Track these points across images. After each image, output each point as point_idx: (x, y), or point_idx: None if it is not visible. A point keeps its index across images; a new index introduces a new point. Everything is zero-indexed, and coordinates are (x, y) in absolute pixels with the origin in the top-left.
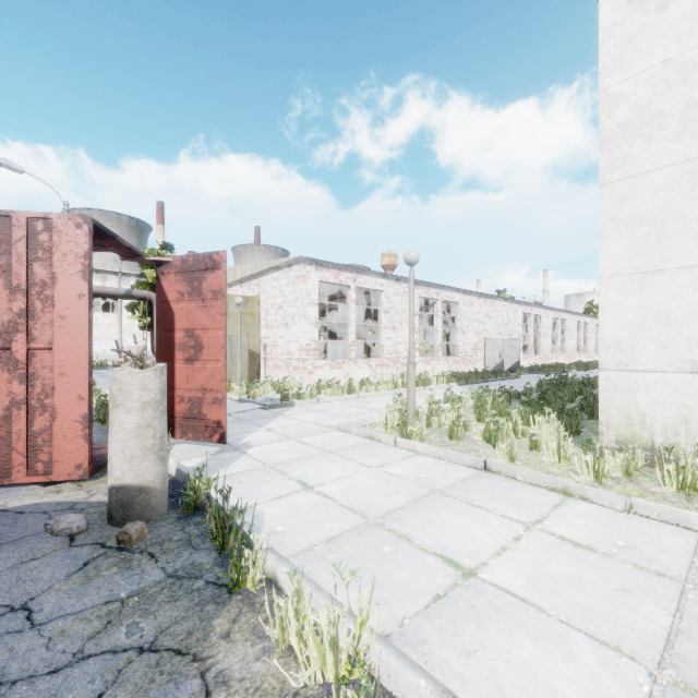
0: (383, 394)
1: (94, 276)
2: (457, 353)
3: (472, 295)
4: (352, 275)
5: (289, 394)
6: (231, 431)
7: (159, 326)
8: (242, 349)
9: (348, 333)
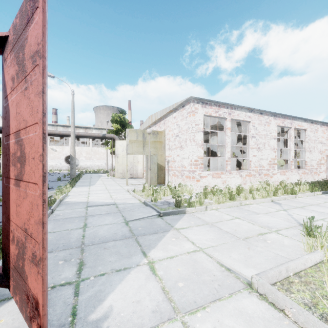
0: (261, 201)
1: (97, 131)
2: (305, 167)
3: (317, 124)
4: (228, 110)
5: (181, 200)
6: (107, 262)
7: (3, 132)
8: (153, 163)
9: (225, 152)
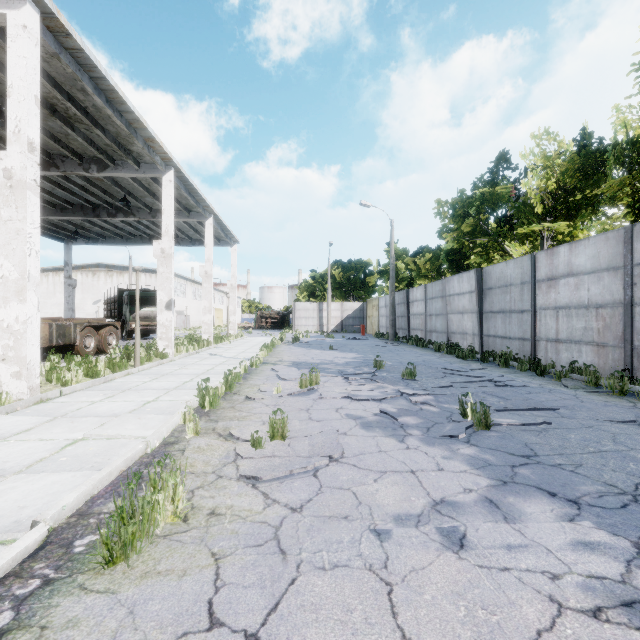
0: None
1: None
2: None
3: None
4: None
5: None
6: None
7: None
8: None
9: None
